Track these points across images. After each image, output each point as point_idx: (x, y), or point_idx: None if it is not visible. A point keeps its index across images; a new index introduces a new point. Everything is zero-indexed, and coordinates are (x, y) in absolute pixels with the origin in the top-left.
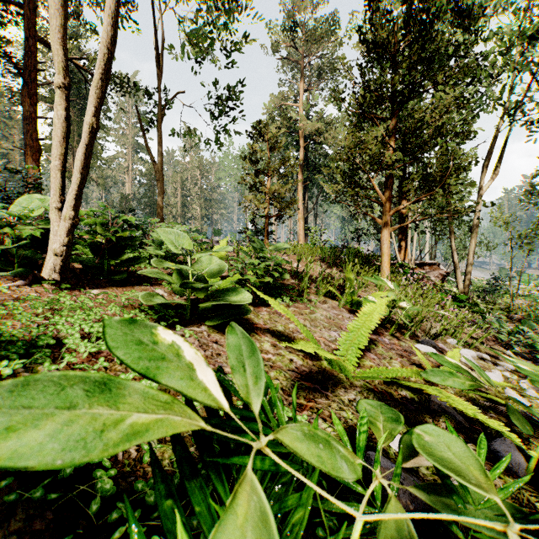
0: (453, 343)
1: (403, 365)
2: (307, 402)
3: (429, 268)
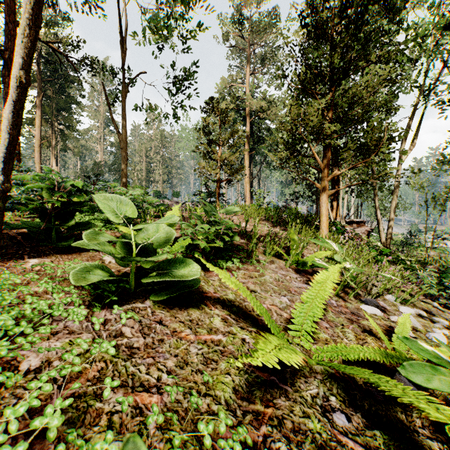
0: (391, 300)
1: (356, 332)
2: (265, 407)
3: (357, 225)
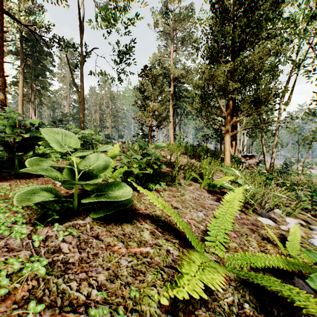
0: (279, 212)
1: (257, 240)
2: None
3: (249, 158)
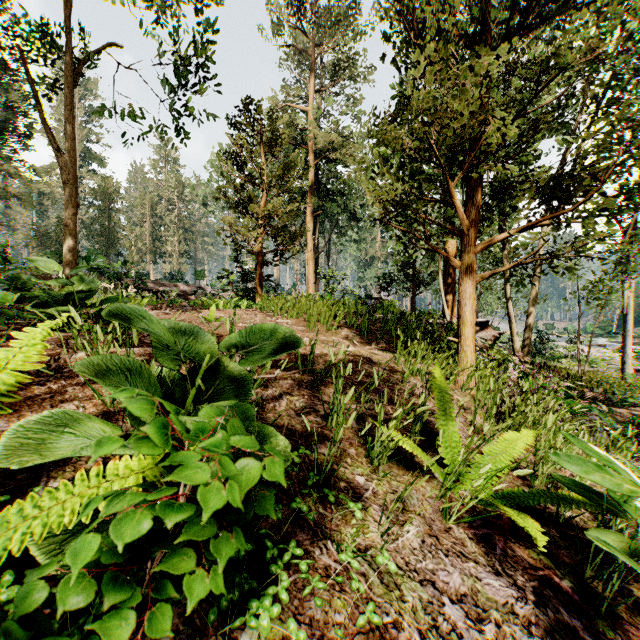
0: None
1: None
2: None
3: (480, 328)
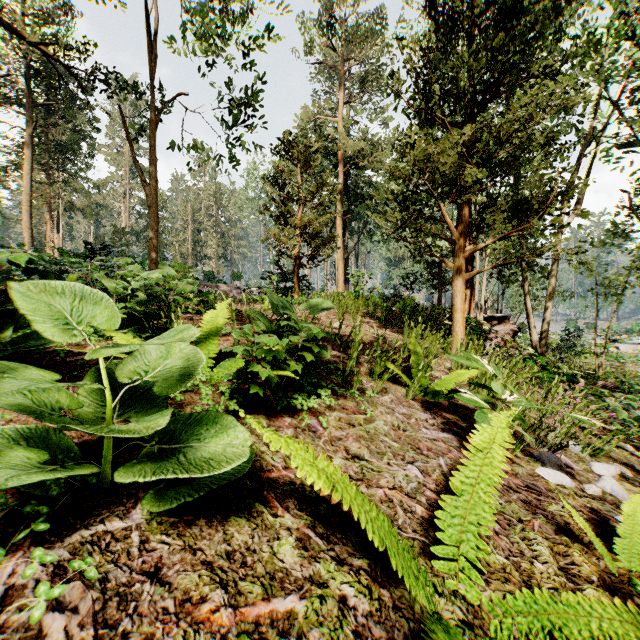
0: (575, 449)
1: (546, 537)
2: None
3: (499, 322)
